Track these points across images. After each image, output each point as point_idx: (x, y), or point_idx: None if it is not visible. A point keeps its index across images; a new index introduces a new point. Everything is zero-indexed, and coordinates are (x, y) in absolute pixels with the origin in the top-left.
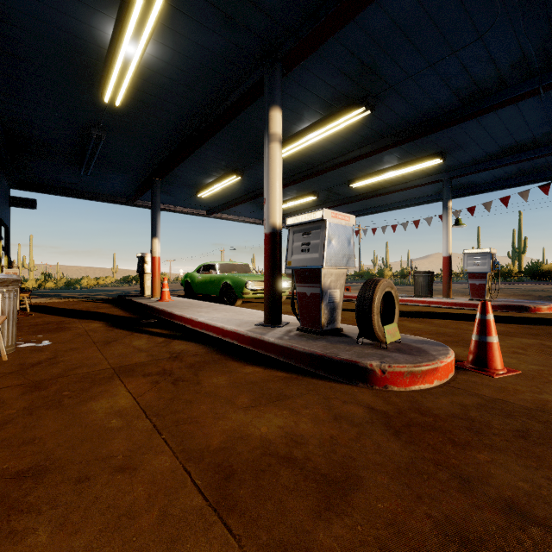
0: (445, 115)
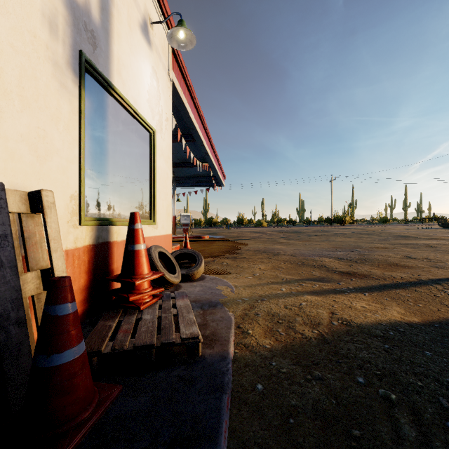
0: (175, 163)
